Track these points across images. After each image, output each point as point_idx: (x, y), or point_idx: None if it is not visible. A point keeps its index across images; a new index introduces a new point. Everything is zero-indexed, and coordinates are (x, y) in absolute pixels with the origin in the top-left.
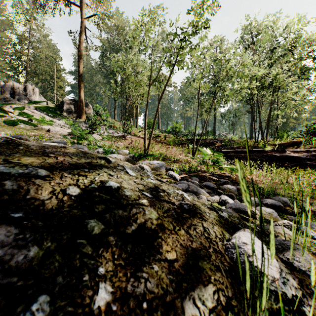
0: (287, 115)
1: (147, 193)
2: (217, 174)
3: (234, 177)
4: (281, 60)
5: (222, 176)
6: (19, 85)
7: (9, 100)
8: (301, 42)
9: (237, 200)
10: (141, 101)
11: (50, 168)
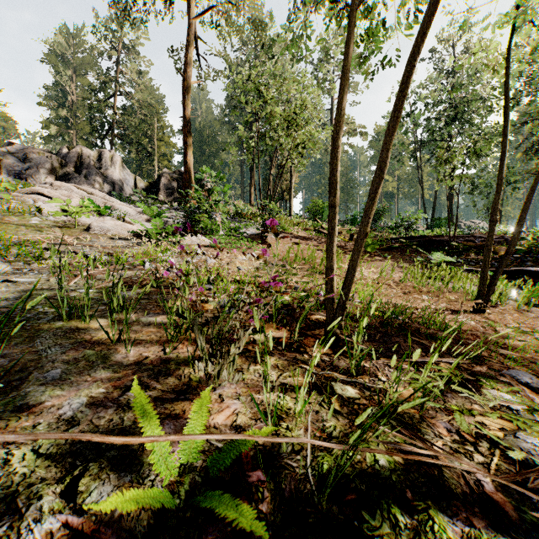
0: None
1: None
2: None
3: None
4: None
5: None
6: (91, 152)
7: (71, 178)
8: None
9: None
10: (301, 160)
11: None
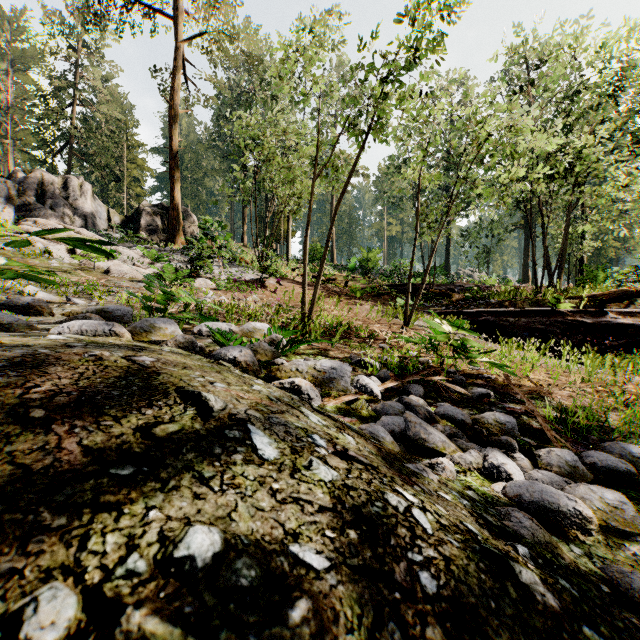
0: (602, 232)
1: (310, 550)
2: (463, 370)
3: (499, 378)
4: (590, 117)
5: (474, 376)
6: (54, 178)
7: (34, 208)
8: (636, 78)
9: (522, 455)
10: (297, 207)
11: (8, 484)
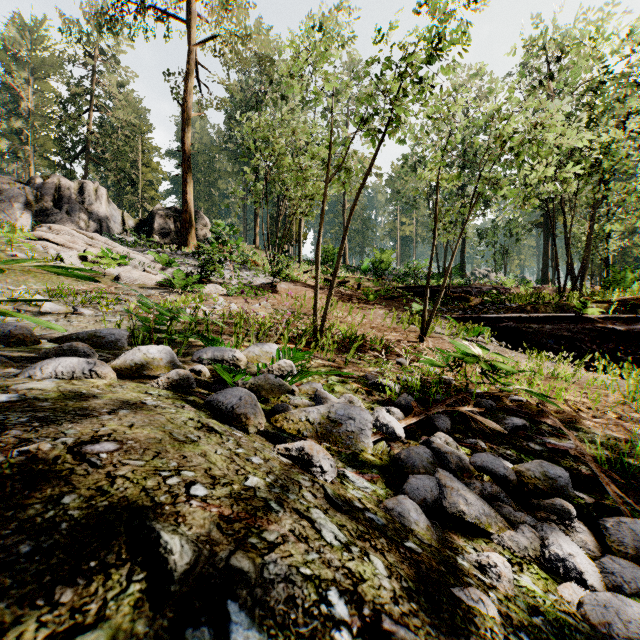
0: (626, 229)
1: None
2: (489, 390)
3: (532, 401)
4: (616, 110)
5: (503, 399)
6: (71, 183)
7: (50, 213)
8: None
9: (582, 524)
10: (309, 209)
11: None
